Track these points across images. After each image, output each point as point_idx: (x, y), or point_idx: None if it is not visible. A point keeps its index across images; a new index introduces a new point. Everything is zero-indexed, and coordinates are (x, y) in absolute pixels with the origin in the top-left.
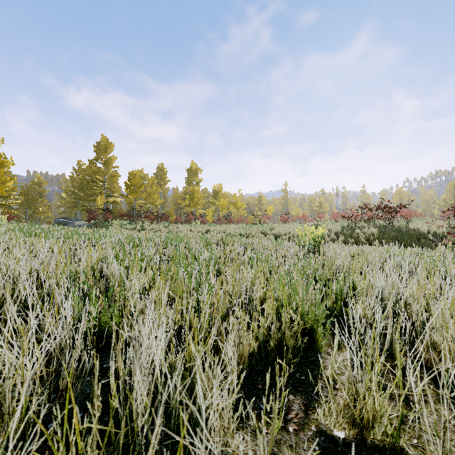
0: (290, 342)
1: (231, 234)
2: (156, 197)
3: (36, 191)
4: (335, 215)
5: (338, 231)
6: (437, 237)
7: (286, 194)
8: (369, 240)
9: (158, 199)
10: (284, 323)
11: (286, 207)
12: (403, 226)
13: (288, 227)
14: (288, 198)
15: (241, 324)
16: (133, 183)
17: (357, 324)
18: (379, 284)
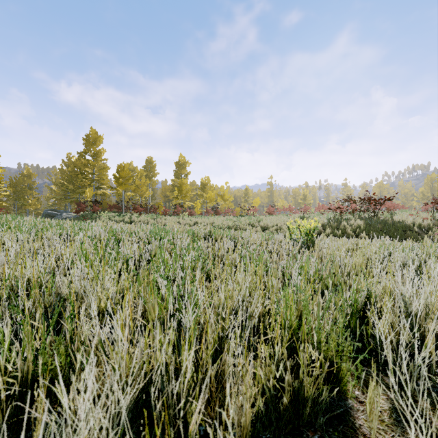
0: (309, 392)
1: (219, 227)
2: (144, 189)
3: (25, 183)
4: (320, 207)
5: (325, 223)
6: (422, 229)
7: (272, 187)
8: (355, 232)
9: (147, 191)
10: (302, 366)
11: (271, 199)
12: (388, 218)
13: (275, 219)
14: (274, 191)
15: (240, 372)
16: (121, 176)
17: (387, 351)
18: (406, 294)
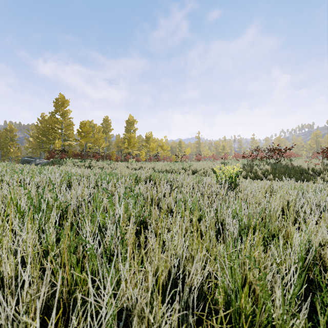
0: None
1: (159, 170)
2: (101, 141)
3: (8, 136)
4: (236, 155)
5: (241, 167)
6: (315, 172)
7: (199, 140)
8: (264, 175)
9: (104, 143)
10: None
11: (199, 149)
12: (288, 164)
13: (202, 165)
14: (201, 143)
15: None
16: (83, 130)
17: None
18: None
